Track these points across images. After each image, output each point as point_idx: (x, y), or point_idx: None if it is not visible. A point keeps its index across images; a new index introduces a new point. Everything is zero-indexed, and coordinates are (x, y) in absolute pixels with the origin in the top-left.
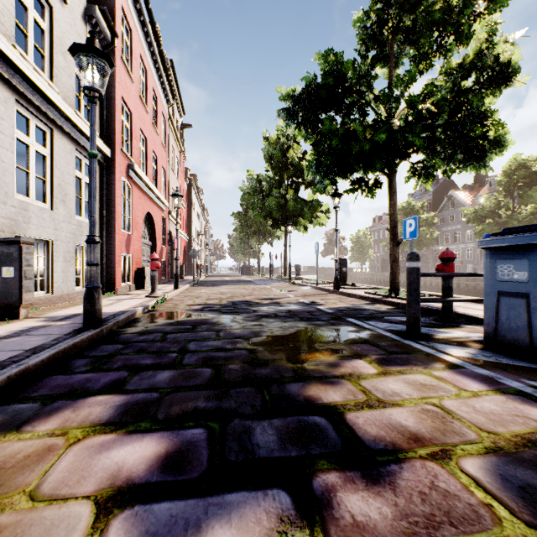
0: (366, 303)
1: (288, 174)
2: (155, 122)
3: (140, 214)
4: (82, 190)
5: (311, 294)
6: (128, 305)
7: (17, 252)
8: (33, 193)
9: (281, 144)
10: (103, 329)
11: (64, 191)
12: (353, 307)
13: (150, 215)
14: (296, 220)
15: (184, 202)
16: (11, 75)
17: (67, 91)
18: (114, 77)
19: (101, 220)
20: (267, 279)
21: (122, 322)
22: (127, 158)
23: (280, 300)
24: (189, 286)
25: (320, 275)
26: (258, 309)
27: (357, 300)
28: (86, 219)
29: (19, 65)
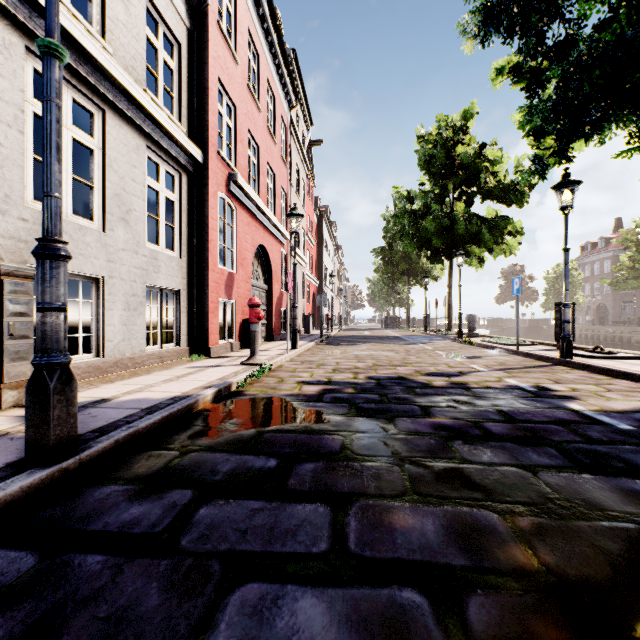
0: None
1: (454, 183)
2: (272, 128)
3: (248, 246)
4: (160, 207)
5: (517, 365)
6: (200, 382)
7: None
8: (69, 203)
9: (444, 140)
10: (67, 466)
11: (125, 205)
12: None
13: (264, 249)
14: (468, 248)
15: (313, 238)
16: (12, 1)
17: (131, 59)
18: (207, 49)
19: (190, 252)
20: (421, 335)
21: (151, 430)
22: (227, 166)
23: (466, 380)
24: (313, 344)
25: (494, 329)
26: (429, 402)
27: None
28: (165, 249)
29: None
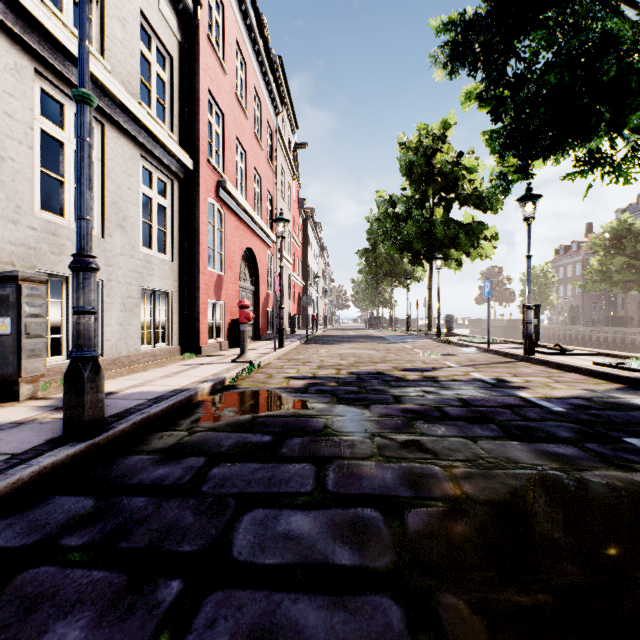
0: (617, 387)
1: (434, 189)
2: (259, 134)
3: (236, 249)
4: (153, 213)
5: (485, 361)
6: (196, 377)
7: (14, 294)
8: (71, 212)
9: (424, 148)
10: (99, 441)
11: (122, 212)
12: (600, 398)
13: (251, 251)
14: (446, 252)
15: (298, 240)
16: (23, 28)
17: (127, 74)
18: (197, 62)
19: (181, 255)
20: (403, 335)
21: (160, 416)
22: (216, 173)
23: (437, 374)
24: (299, 343)
25: (474, 329)
26: (401, 393)
27: (588, 380)
28: (158, 253)
29: (31, 10)
